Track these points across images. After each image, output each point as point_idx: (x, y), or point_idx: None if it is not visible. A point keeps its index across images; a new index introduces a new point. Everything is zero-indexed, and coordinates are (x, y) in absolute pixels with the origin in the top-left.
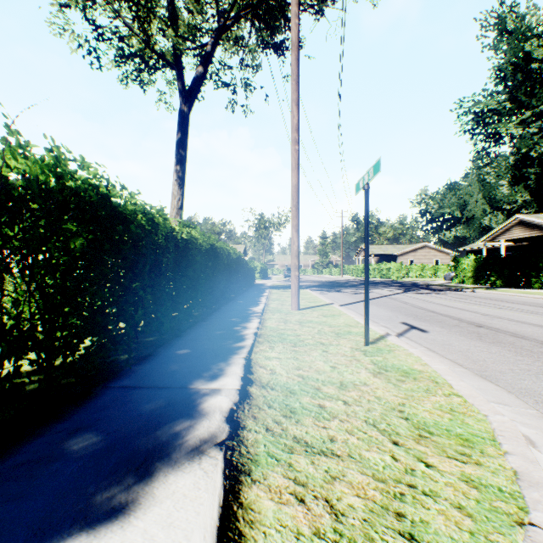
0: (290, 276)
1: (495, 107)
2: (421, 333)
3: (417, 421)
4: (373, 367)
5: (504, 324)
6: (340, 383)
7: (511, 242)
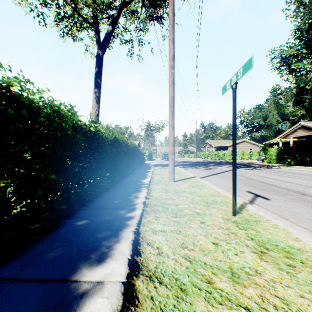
0: (165, 158)
1: (295, 52)
2: (265, 200)
3: None
4: (253, 244)
5: None
6: (231, 271)
7: (296, 138)
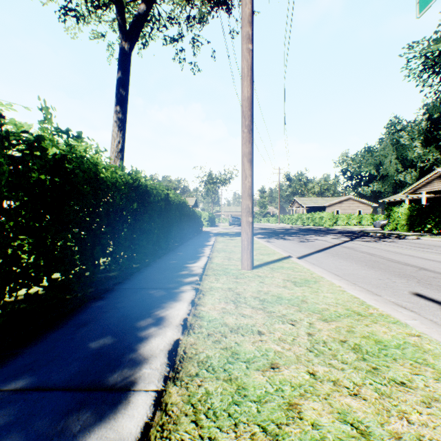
0: (235, 224)
1: None
2: None
3: None
4: None
5: None
6: None
7: (430, 194)
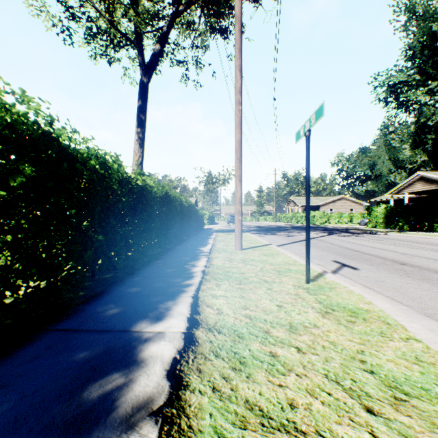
0: (233, 222)
1: (405, 79)
2: (353, 270)
3: (385, 375)
4: (319, 306)
5: (424, 262)
6: (289, 325)
7: (413, 194)
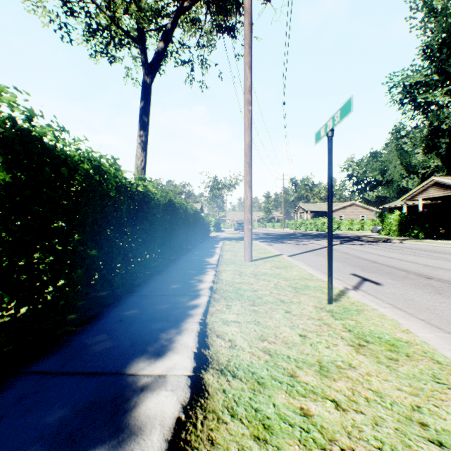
0: (240, 229)
1: (423, 79)
2: (375, 285)
3: None
4: (350, 336)
5: None
6: (319, 365)
7: (427, 200)
